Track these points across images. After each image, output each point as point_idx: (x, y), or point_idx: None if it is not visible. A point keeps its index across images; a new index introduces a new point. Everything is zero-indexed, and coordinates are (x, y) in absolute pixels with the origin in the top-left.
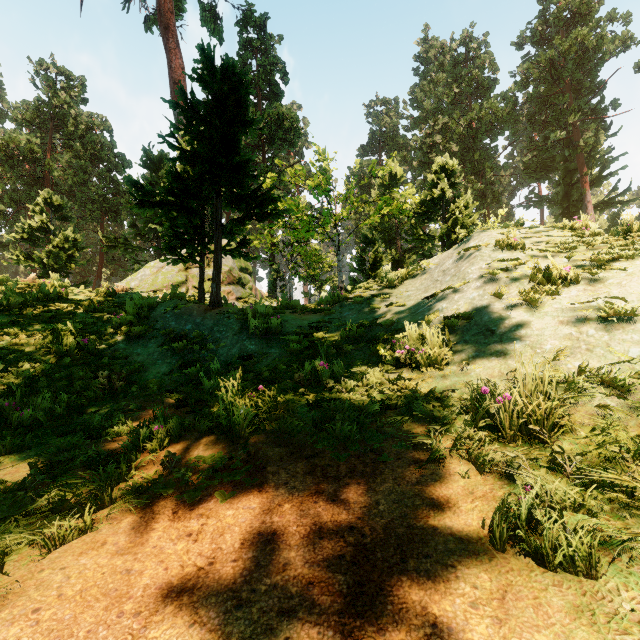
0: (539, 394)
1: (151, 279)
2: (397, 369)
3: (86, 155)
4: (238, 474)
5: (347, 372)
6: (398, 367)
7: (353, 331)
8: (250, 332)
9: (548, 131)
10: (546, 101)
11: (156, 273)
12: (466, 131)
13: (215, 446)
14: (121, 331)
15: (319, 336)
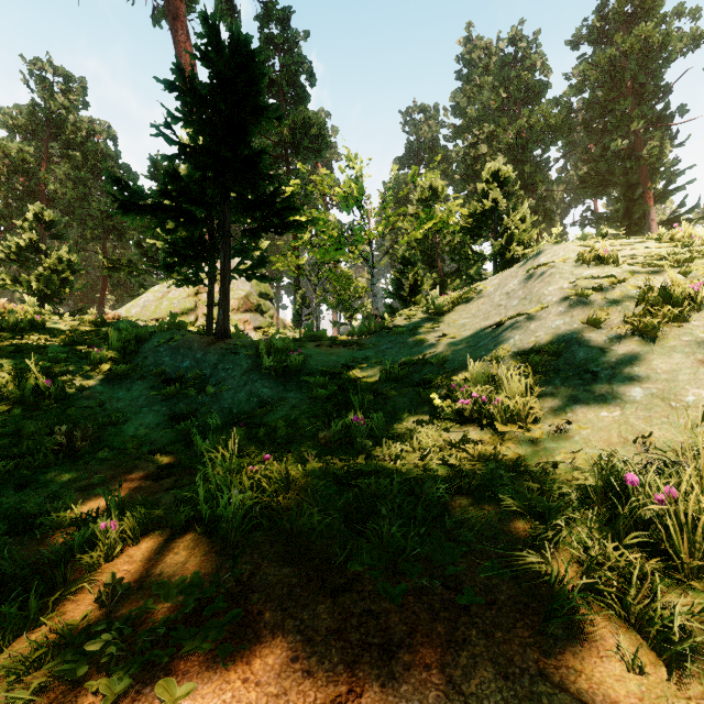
0: None
1: (154, 305)
2: (459, 425)
3: (86, 166)
4: (213, 630)
5: (389, 428)
6: (460, 422)
7: (395, 370)
8: (263, 371)
9: (607, 140)
10: (604, 107)
11: (161, 299)
12: (515, 140)
13: (189, 559)
14: (100, 369)
15: (351, 376)
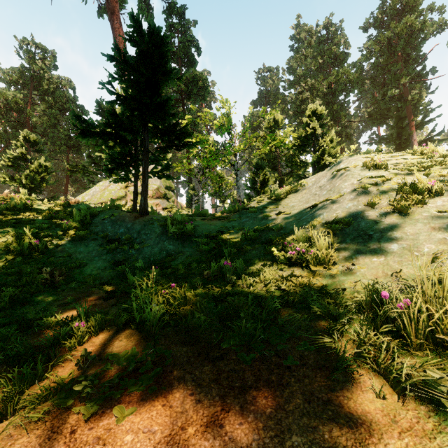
0: (445, 302)
1: (99, 194)
2: (289, 267)
3: (56, 106)
4: (144, 380)
5: (247, 269)
6: (289, 265)
7: (250, 234)
8: (169, 235)
9: (386, 89)
10: (384, 68)
11: (104, 190)
12: (327, 90)
13: (128, 343)
14: (68, 234)
15: (223, 238)
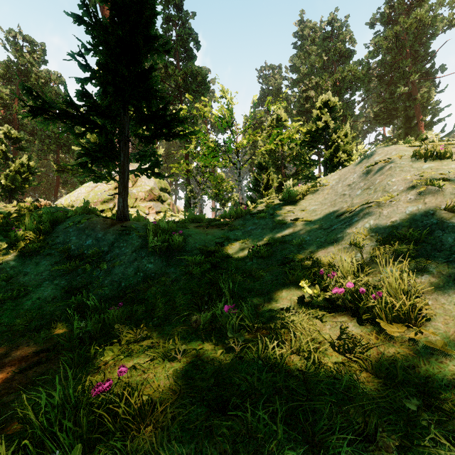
0: None
1: (84, 196)
2: (331, 312)
3: None
4: None
5: (260, 311)
6: (331, 308)
7: (260, 249)
8: (149, 249)
9: (394, 88)
10: (391, 66)
11: (90, 191)
12: (332, 88)
13: None
14: (16, 247)
15: (223, 253)
